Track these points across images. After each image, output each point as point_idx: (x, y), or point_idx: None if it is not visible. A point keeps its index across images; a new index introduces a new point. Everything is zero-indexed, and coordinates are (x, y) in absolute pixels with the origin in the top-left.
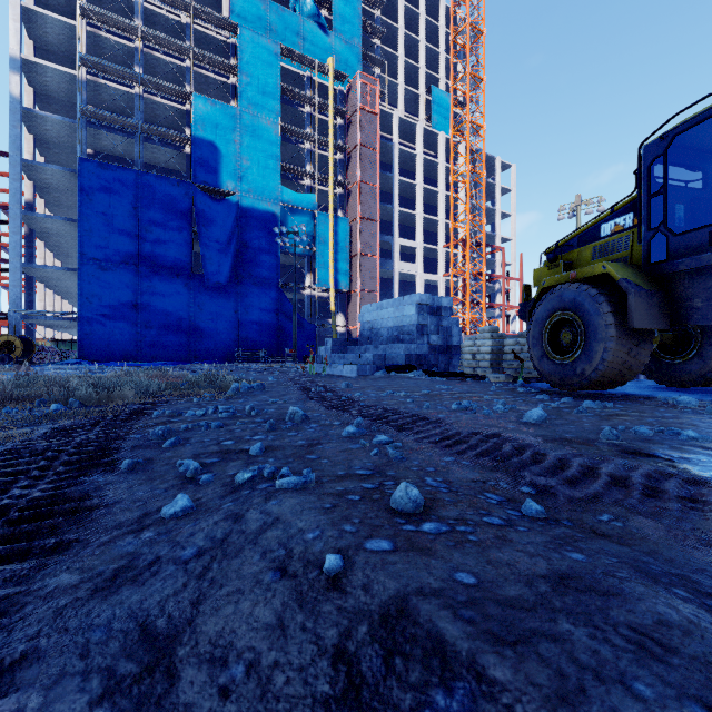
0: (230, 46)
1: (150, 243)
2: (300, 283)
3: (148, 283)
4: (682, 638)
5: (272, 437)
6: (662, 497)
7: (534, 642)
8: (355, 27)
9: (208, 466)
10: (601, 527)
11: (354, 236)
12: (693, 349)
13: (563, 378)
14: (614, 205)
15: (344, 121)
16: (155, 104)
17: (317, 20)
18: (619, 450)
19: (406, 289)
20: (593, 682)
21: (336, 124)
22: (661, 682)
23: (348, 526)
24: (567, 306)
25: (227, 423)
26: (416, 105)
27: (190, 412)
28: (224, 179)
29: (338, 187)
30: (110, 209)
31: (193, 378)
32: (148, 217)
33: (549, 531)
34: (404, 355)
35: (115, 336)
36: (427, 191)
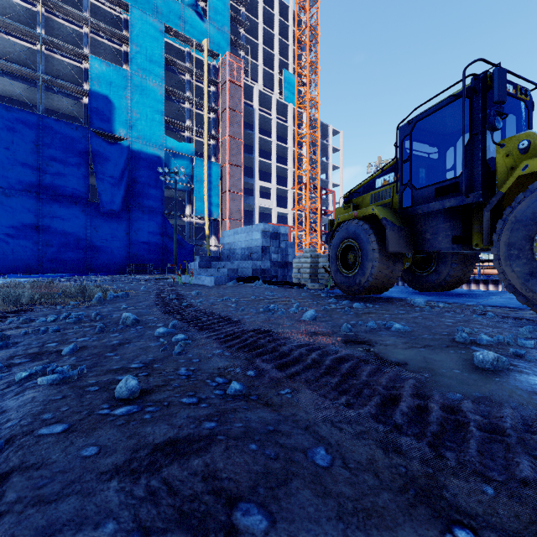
0: (123, 20)
1: (51, 175)
2: (182, 212)
3: (49, 208)
4: (197, 482)
5: (94, 339)
6: (335, 374)
7: (66, 500)
8: (225, 18)
9: (13, 366)
10: (275, 399)
11: (224, 177)
12: (433, 266)
13: (349, 287)
14: (383, 166)
15: (217, 89)
16: (55, 60)
17: (195, 9)
18: (344, 339)
19: (264, 219)
20: (72, 526)
21: (210, 90)
22: (132, 519)
23: (49, 415)
24: (351, 236)
25: (68, 327)
26: (272, 82)
27: (42, 318)
28: (117, 127)
29: (212, 139)
30: (13, 145)
31: (67, 289)
32: (49, 154)
33: (225, 405)
34: (252, 269)
35: (17, 252)
36: (280, 147)
